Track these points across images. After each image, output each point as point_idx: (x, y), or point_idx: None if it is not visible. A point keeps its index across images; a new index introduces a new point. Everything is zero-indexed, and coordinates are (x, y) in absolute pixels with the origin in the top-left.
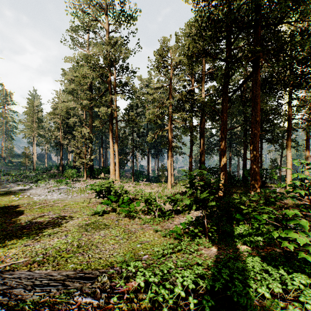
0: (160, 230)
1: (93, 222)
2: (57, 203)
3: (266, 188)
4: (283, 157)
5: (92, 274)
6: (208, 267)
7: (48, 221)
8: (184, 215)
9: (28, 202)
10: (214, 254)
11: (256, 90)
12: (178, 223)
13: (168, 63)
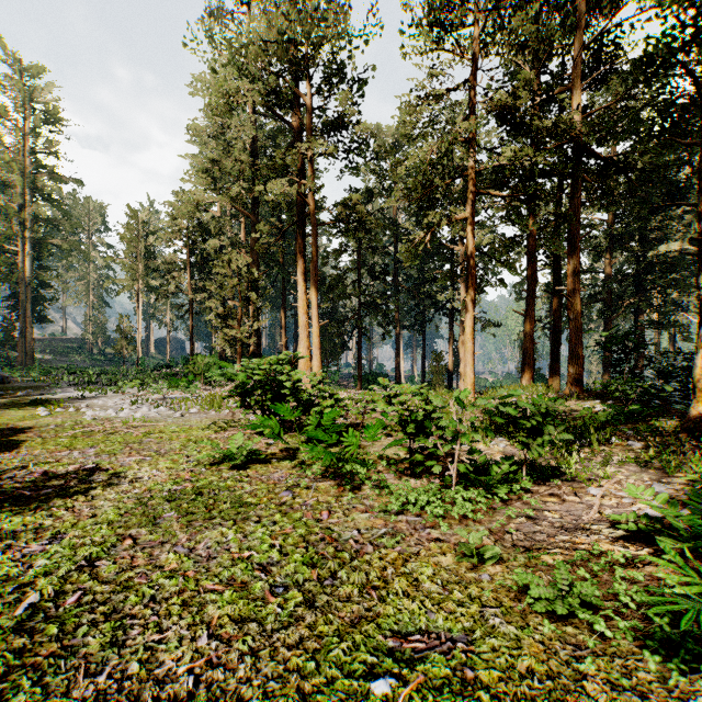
0: (497, 556)
1: (201, 488)
2: (133, 427)
3: None
4: None
5: None
6: None
7: (58, 475)
8: (578, 488)
9: (61, 423)
10: None
11: None
12: (573, 523)
13: (468, 2)
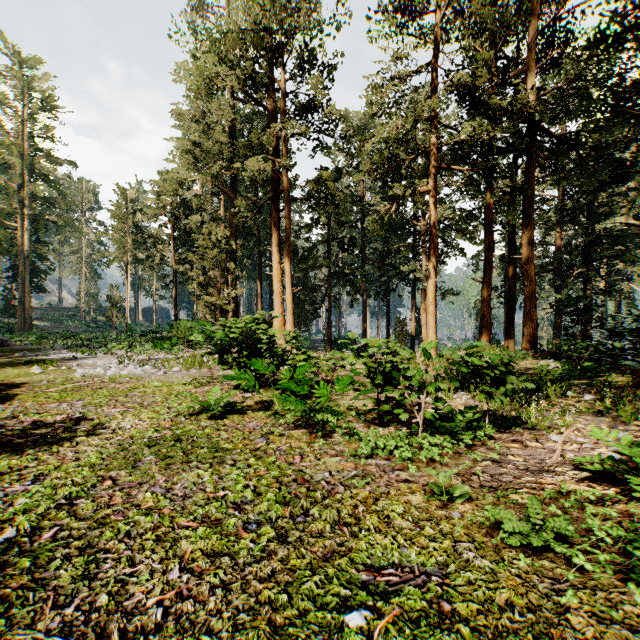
0: (466, 495)
1: (180, 436)
2: (119, 383)
3: None
4: None
5: None
6: None
7: (46, 423)
8: (539, 435)
9: (53, 379)
10: None
11: None
12: (537, 466)
13: None
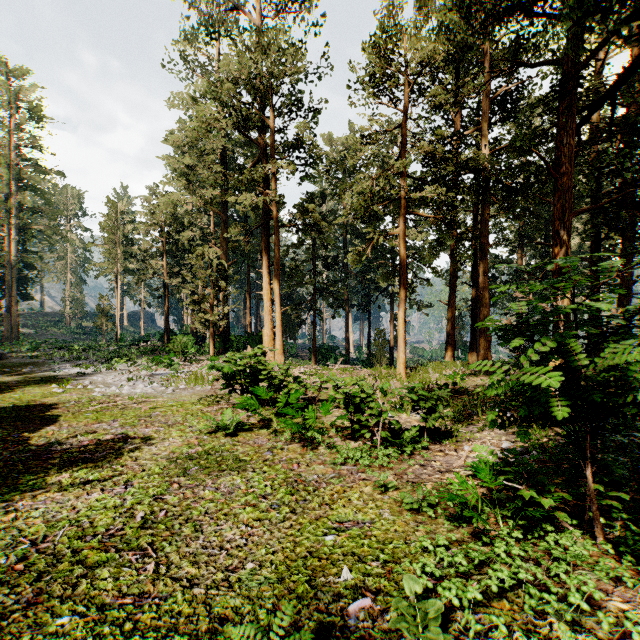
0: (395, 486)
1: (208, 450)
2: (138, 402)
3: None
4: None
5: None
6: None
7: (101, 442)
8: (459, 446)
9: (78, 399)
10: None
11: None
12: (446, 468)
13: (399, 69)
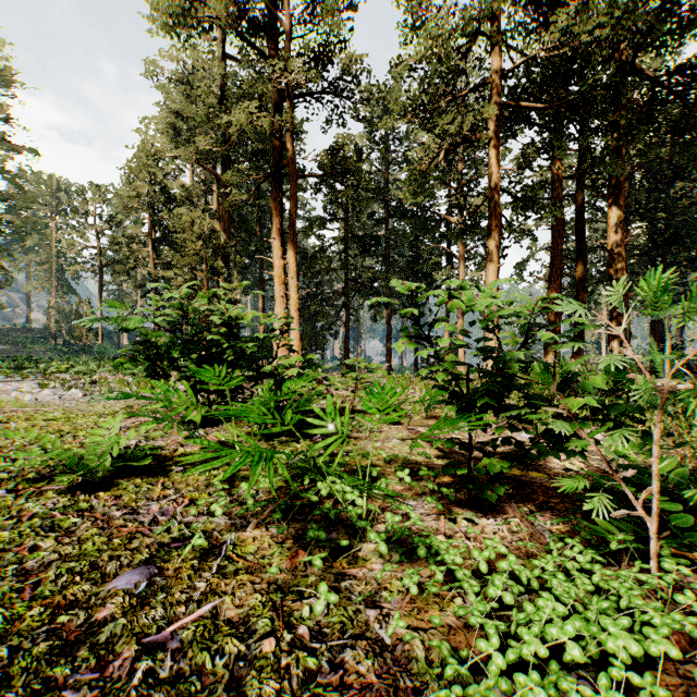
0: None
1: None
2: None
3: None
4: None
5: None
6: None
7: None
8: None
9: None
10: None
11: None
12: None
13: None
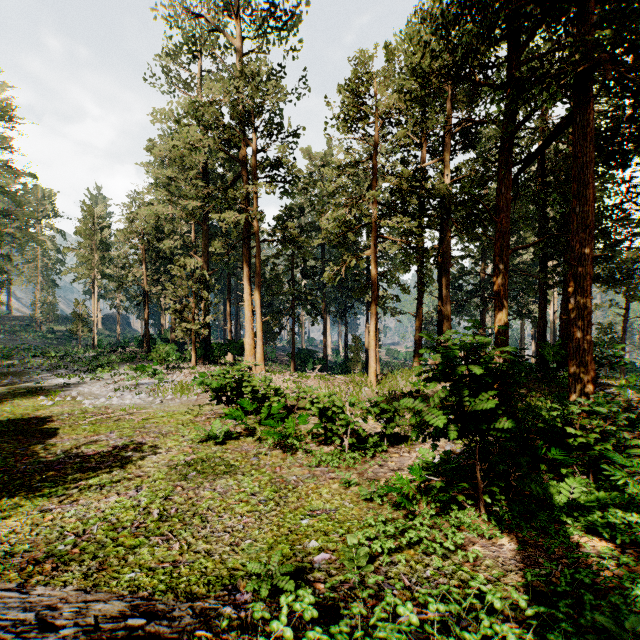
0: (357, 483)
1: (202, 458)
2: (130, 414)
3: (600, 387)
4: (628, 319)
5: (168, 619)
6: (513, 611)
7: (104, 453)
8: (412, 448)
9: (71, 412)
10: (514, 562)
11: (584, 152)
12: (399, 467)
13: (370, 109)
